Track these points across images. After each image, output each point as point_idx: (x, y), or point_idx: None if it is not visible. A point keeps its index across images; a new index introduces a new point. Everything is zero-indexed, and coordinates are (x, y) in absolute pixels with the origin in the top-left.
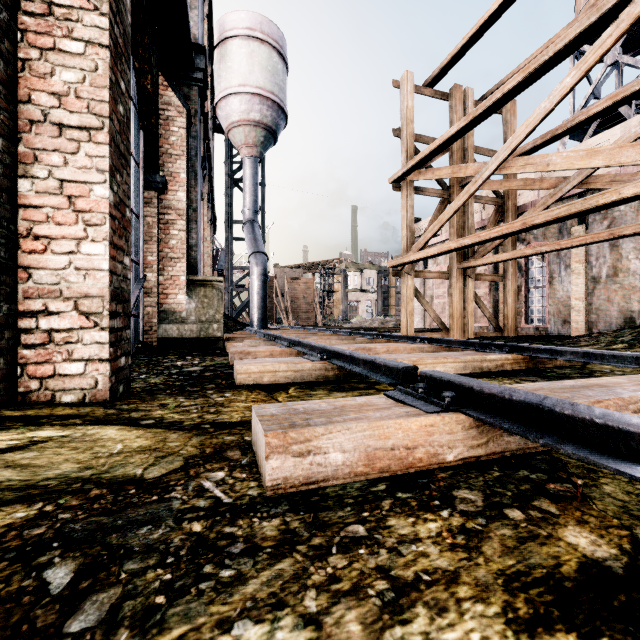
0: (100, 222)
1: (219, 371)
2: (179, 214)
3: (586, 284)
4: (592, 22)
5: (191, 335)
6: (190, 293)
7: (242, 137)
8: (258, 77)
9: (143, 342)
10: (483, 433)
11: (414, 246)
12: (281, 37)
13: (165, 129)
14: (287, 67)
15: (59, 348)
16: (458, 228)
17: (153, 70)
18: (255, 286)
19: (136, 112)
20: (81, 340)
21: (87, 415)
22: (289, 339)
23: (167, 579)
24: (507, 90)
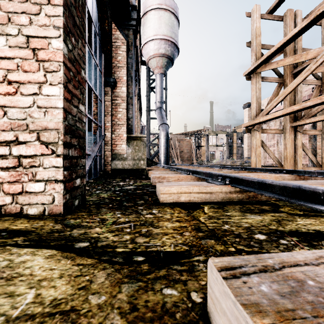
0: (56, 69)
1: (145, 189)
2: (122, 99)
3: None
4: None
5: (129, 167)
6: (128, 144)
7: (155, 63)
8: (163, 29)
9: (103, 171)
10: None
11: (262, 112)
12: (176, 7)
13: (115, 53)
14: (179, 23)
15: (26, 170)
16: (290, 101)
17: (109, 19)
18: (162, 142)
19: (100, 43)
20: (42, 164)
21: (34, 231)
22: (188, 169)
23: None
24: None
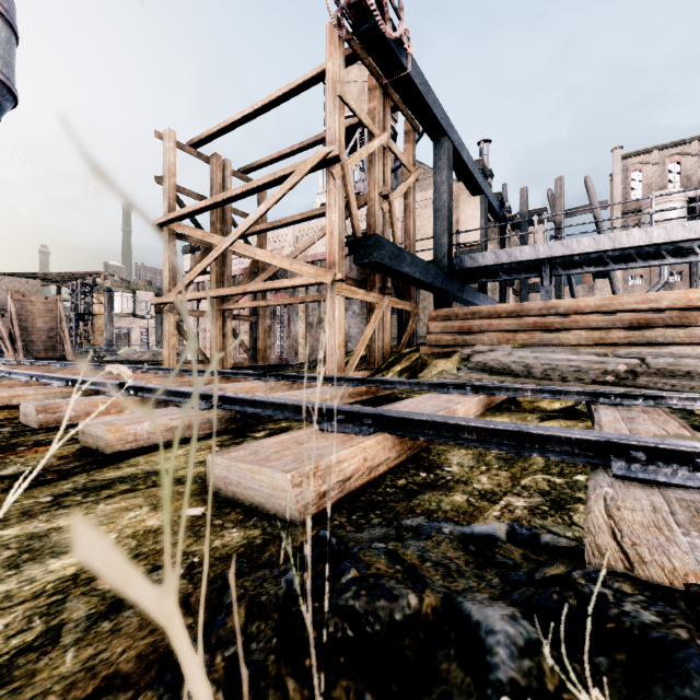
0: None
1: None
2: None
3: (307, 328)
4: (273, 180)
5: None
6: None
7: None
8: None
9: None
10: (145, 403)
11: (175, 289)
12: None
13: None
14: (17, 37)
15: None
16: (218, 275)
17: None
18: None
19: None
20: None
21: None
22: (31, 374)
23: (5, 439)
24: (235, 194)
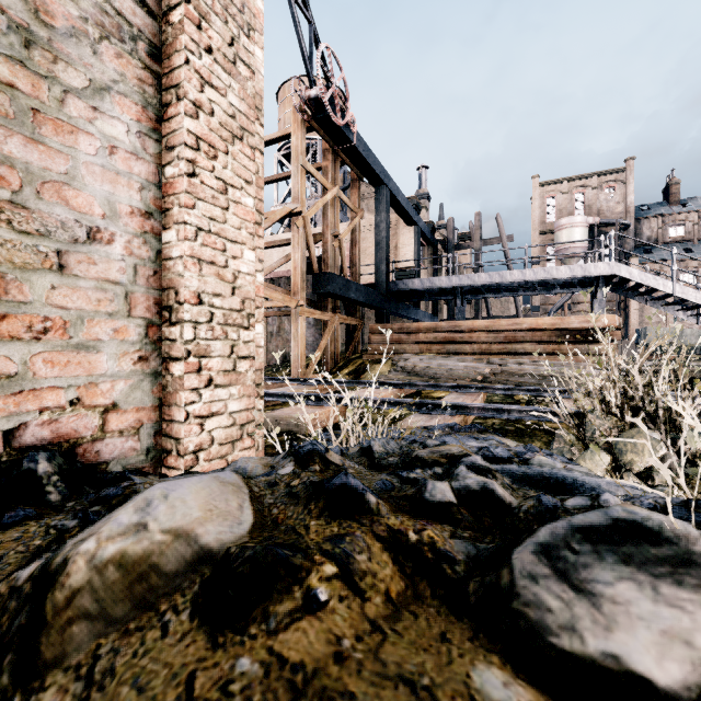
0: None
1: None
2: None
3: (268, 335)
4: None
5: None
6: None
7: None
8: None
9: None
10: None
11: None
12: None
13: None
14: None
15: None
16: None
17: None
18: None
19: None
20: None
21: None
22: None
23: None
24: None
